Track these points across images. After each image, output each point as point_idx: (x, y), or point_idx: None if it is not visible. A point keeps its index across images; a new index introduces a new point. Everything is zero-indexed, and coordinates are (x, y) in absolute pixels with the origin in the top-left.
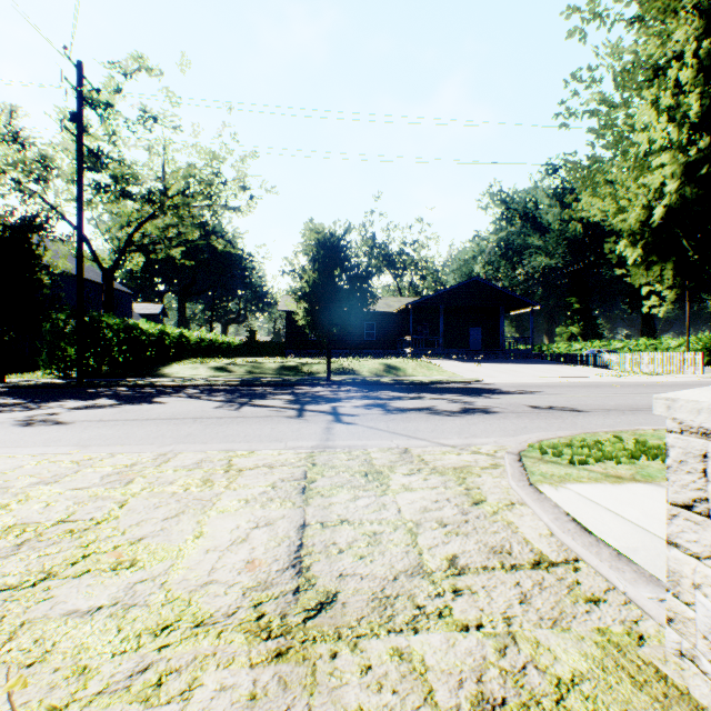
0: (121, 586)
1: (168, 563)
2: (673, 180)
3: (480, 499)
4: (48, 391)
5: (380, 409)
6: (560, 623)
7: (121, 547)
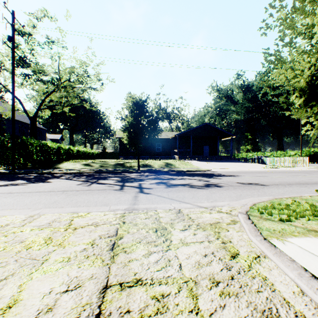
0: None
1: None
2: None
3: (235, 252)
4: None
5: (164, 185)
6: None
7: None
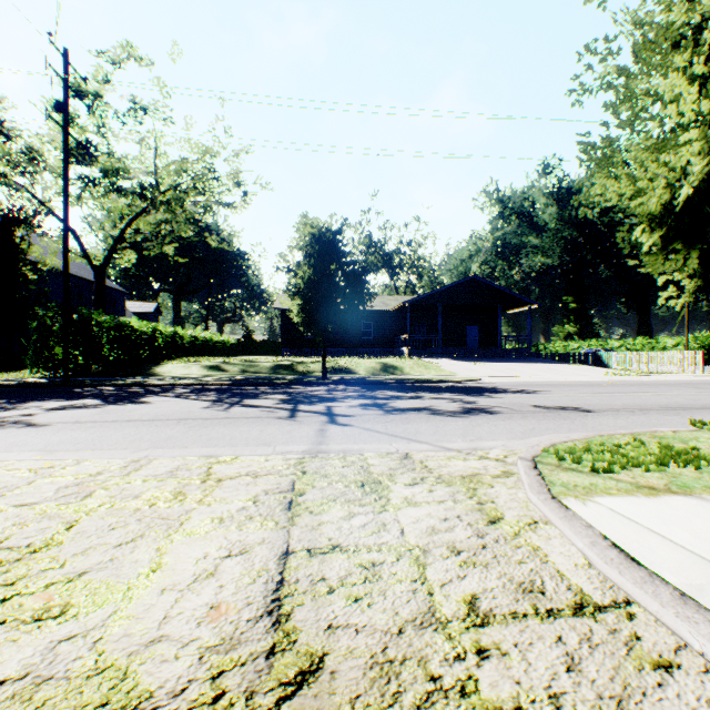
0: (40, 646)
1: (109, 610)
2: (700, 158)
3: (496, 516)
4: (31, 391)
5: (377, 409)
6: (627, 705)
7: (55, 585)
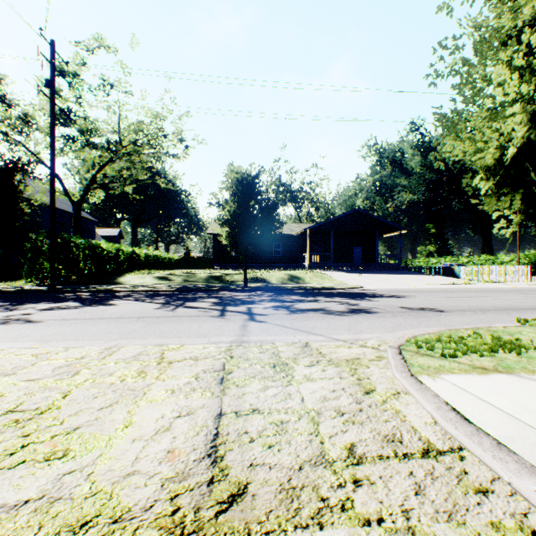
0: (51, 477)
1: (97, 453)
2: (522, 126)
3: (370, 388)
4: (27, 295)
5: (285, 310)
6: (455, 517)
7: (58, 436)
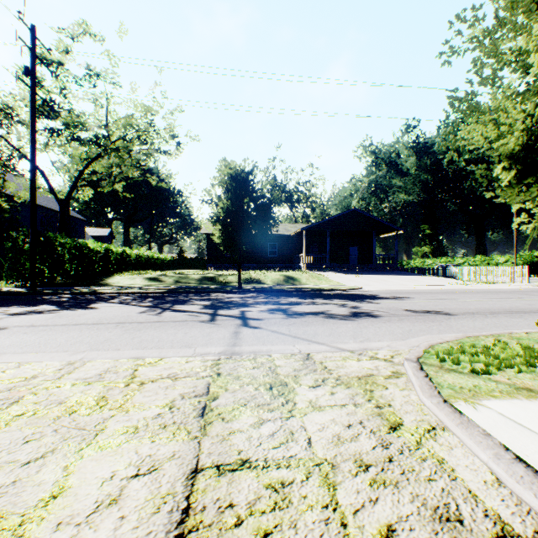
0: None
1: None
2: None
3: (396, 422)
4: (2, 298)
5: (282, 313)
6: None
7: None
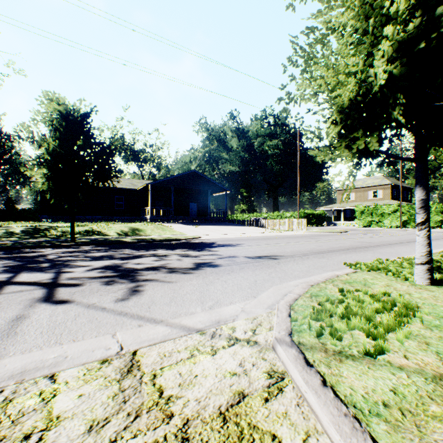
0: None
1: None
2: (384, 60)
3: None
4: None
5: (114, 272)
6: None
7: None
